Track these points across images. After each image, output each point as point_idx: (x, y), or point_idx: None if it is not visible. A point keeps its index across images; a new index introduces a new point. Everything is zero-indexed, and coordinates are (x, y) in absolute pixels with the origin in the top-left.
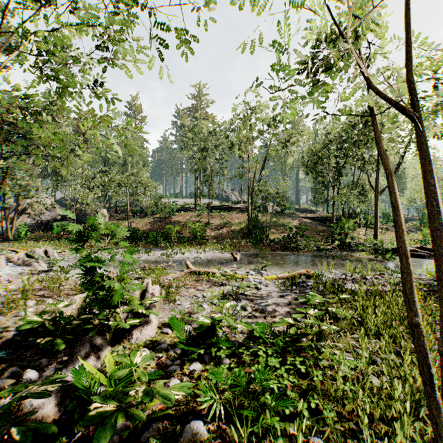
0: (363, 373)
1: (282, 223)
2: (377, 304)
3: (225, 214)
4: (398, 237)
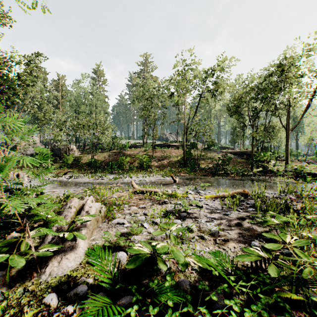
0: None
1: (209, 156)
2: None
3: (166, 150)
4: None
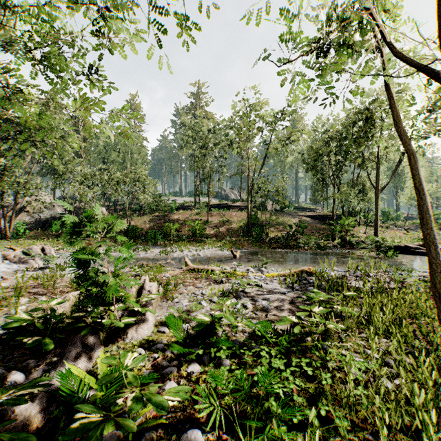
0: (374, 376)
1: (282, 221)
2: (385, 302)
3: (225, 213)
4: (423, 224)
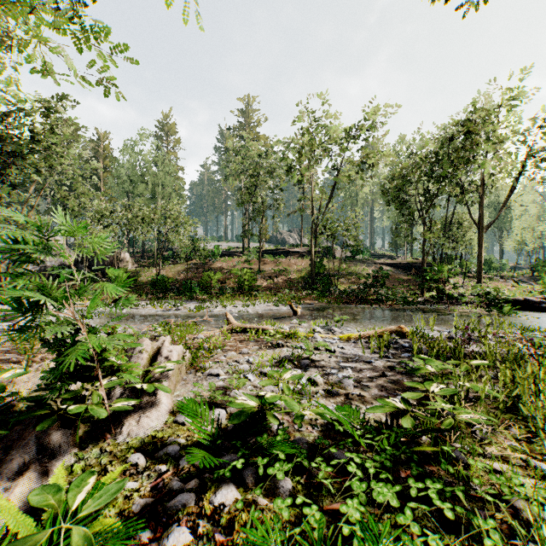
0: None
1: (355, 270)
2: (540, 376)
3: (281, 260)
4: None
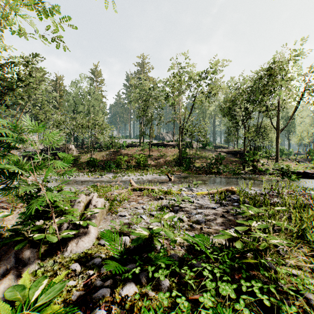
0: None
1: (204, 155)
2: None
3: (162, 149)
4: None
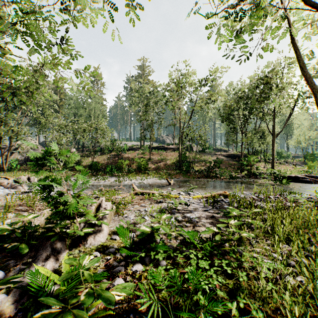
0: (280, 274)
1: (204, 158)
2: (284, 216)
3: (162, 153)
4: None
